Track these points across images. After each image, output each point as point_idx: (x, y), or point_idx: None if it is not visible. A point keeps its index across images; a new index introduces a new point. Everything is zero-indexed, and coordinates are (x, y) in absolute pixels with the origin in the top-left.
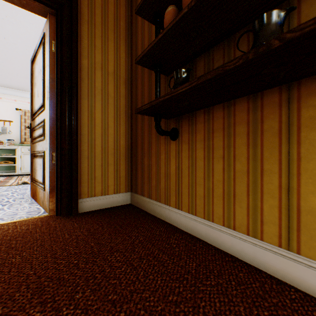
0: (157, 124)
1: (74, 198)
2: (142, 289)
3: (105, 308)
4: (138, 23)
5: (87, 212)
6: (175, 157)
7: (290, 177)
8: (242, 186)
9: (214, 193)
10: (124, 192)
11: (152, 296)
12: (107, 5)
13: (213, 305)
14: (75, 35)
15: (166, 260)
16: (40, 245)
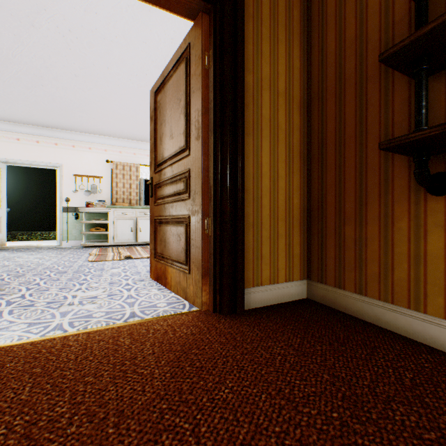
0: (423, 167)
1: (240, 288)
2: None
3: None
4: (327, 7)
5: (252, 309)
6: (443, 225)
7: None
8: None
9: None
10: (297, 280)
11: None
12: None
13: None
14: (241, 38)
15: None
16: (238, 367)
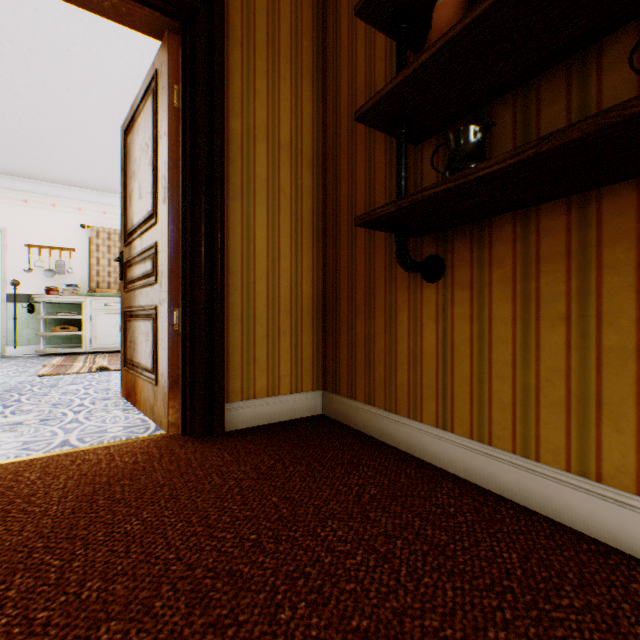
0: (402, 248)
1: (218, 402)
2: (419, 609)
3: None
4: (341, 41)
5: (240, 429)
6: (435, 318)
7: None
8: (622, 383)
9: (541, 397)
10: (309, 391)
11: (447, 628)
12: (277, 6)
13: None
14: (220, 71)
15: (446, 544)
16: (171, 497)
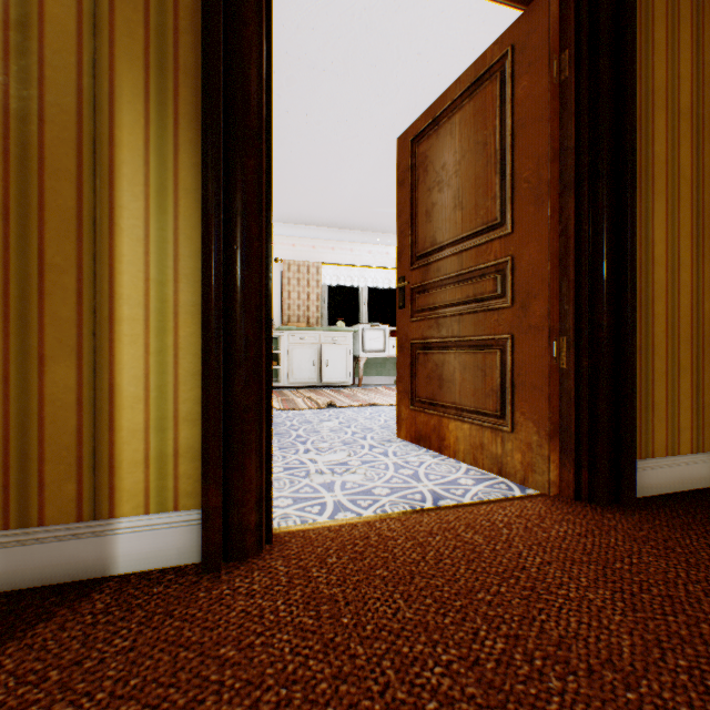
0: None
1: (627, 460)
2: None
3: None
4: None
5: (641, 498)
6: None
7: None
8: None
9: None
10: (709, 451)
11: None
12: None
13: None
14: (629, 21)
15: None
16: None
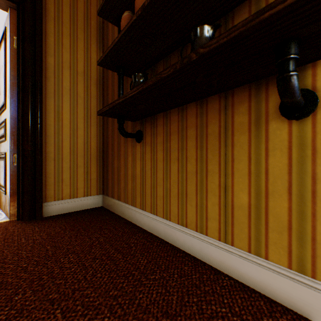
0: (120, 126)
1: (38, 202)
2: (86, 287)
3: (42, 307)
4: (109, 24)
5: (53, 215)
6: (140, 159)
7: (227, 177)
8: (192, 186)
9: (171, 193)
10: (95, 195)
11: (93, 293)
12: (76, 3)
13: (150, 296)
14: (39, 32)
15: (119, 259)
16: None
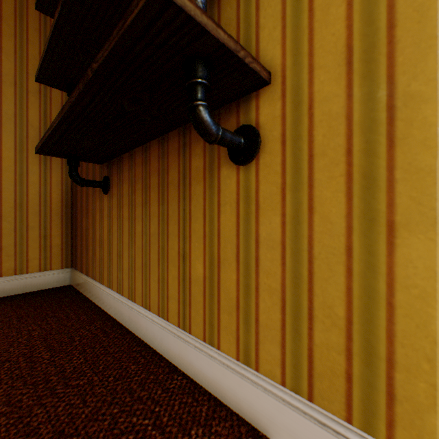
0: (72, 170)
1: None
2: None
3: None
4: None
5: None
6: (108, 216)
7: (185, 241)
8: (155, 253)
9: (136, 264)
10: (59, 269)
11: None
12: None
13: (52, 411)
14: None
15: (43, 360)
16: None
